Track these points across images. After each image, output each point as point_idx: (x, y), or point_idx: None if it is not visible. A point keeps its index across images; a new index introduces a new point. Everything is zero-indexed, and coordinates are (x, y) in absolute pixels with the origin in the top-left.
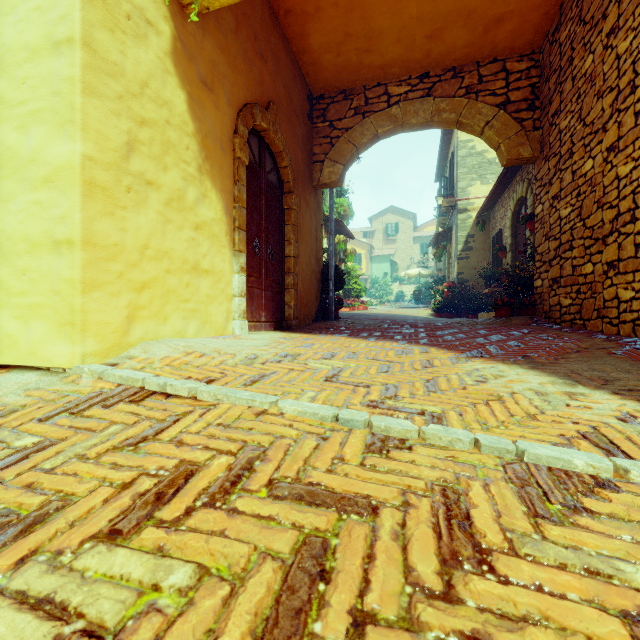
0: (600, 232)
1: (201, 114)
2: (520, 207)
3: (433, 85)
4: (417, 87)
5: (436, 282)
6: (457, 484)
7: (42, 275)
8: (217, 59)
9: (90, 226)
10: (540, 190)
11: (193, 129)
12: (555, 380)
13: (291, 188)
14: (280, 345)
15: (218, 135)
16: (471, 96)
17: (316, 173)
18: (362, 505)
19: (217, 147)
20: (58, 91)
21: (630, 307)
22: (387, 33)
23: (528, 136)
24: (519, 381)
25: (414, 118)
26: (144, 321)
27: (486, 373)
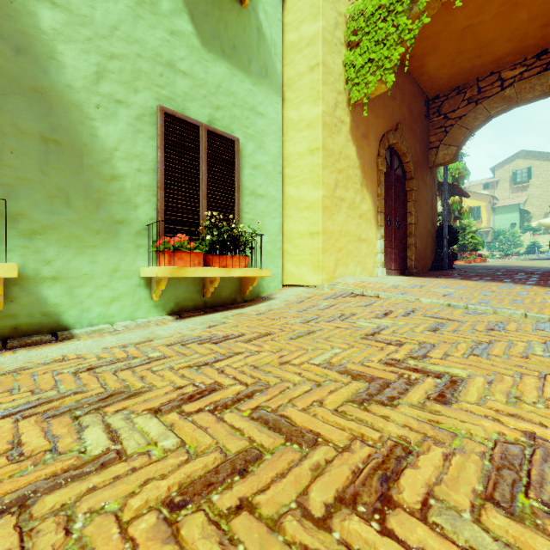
0: None
1: (362, 154)
2: None
3: None
4: (533, 65)
5: None
6: (505, 322)
7: (305, 247)
8: (369, 118)
9: (324, 225)
10: None
11: (358, 164)
12: None
13: (412, 175)
14: (410, 281)
15: (369, 161)
16: None
17: (432, 157)
18: (459, 320)
19: (369, 168)
20: (312, 170)
21: None
22: (498, 39)
23: None
24: None
25: (530, 93)
26: (340, 266)
27: None
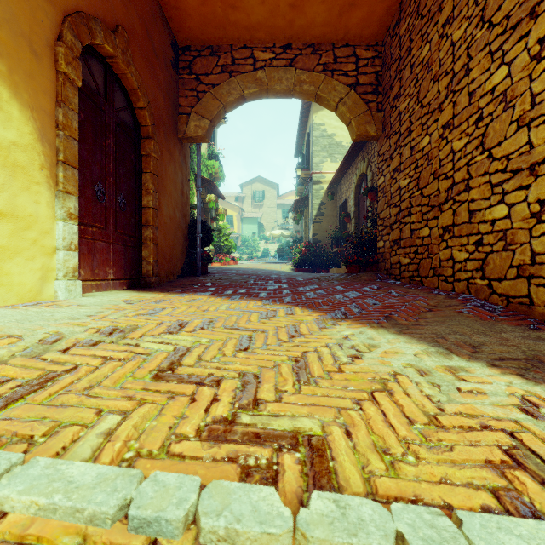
0: (436, 200)
1: None
2: (361, 182)
3: (295, 57)
4: (281, 56)
5: (295, 241)
6: None
7: None
8: None
9: None
10: (382, 164)
11: None
12: (427, 349)
13: (150, 133)
14: (114, 314)
15: (25, 31)
16: (328, 73)
17: (182, 125)
18: None
19: (23, 47)
20: None
21: (464, 267)
22: None
23: (373, 116)
24: (394, 352)
25: (278, 85)
26: None
27: (358, 342)
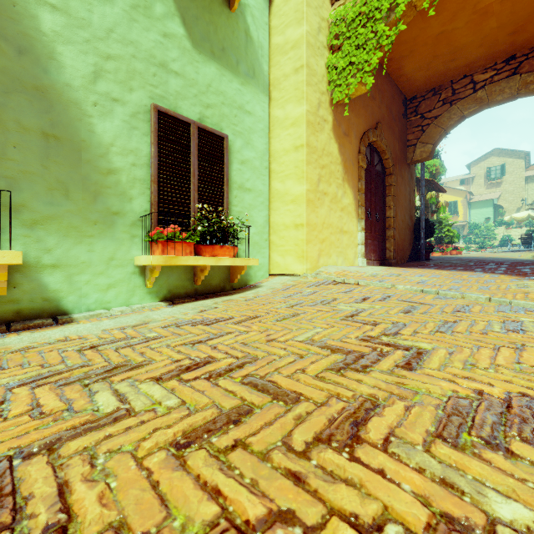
0: None
1: (343, 151)
2: None
3: (519, 64)
4: (503, 70)
5: None
6: (470, 305)
7: (290, 238)
8: (350, 117)
9: (308, 217)
10: None
11: (340, 160)
12: None
13: (391, 171)
14: (388, 270)
15: (350, 158)
16: None
17: (409, 154)
18: (430, 304)
19: (350, 164)
20: (297, 166)
21: None
22: (470, 44)
23: None
24: None
25: (499, 96)
26: (323, 257)
27: (531, 285)
